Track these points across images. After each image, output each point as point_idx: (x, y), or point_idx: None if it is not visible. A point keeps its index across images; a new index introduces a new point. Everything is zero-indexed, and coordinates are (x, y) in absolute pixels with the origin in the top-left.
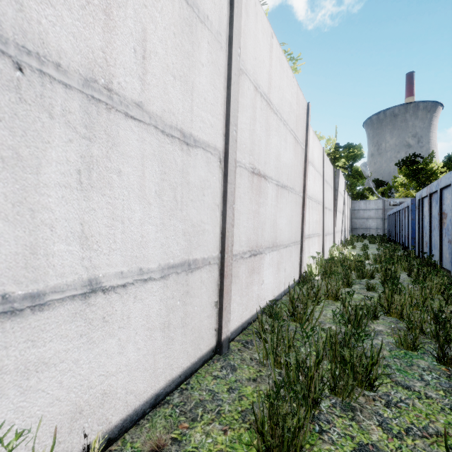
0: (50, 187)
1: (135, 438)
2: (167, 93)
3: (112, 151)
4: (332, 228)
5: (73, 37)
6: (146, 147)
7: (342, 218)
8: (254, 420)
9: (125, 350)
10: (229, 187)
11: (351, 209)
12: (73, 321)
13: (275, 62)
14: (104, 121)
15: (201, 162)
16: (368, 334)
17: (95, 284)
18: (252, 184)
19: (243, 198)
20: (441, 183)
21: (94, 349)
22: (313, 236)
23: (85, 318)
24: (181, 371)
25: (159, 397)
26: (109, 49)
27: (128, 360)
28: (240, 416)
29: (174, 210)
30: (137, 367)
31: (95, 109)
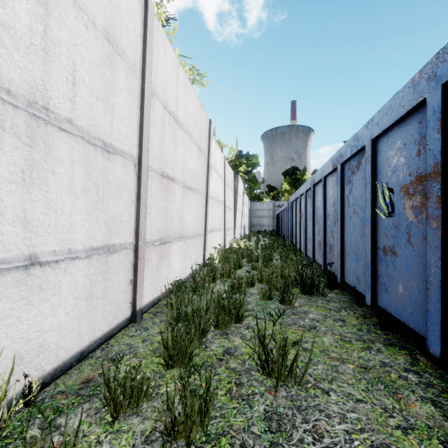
0: (1, 182)
1: (67, 380)
2: (91, 111)
3: (48, 156)
4: (233, 224)
5: (20, 70)
6: (75, 154)
7: (241, 216)
8: (162, 352)
9: (57, 313)
10: (142, 187)
11: (250, 209)
12: (17, 287)
13: (181, 86)
14: (42, 132)
15: (119, 166)
16: (238, 287)
17: (34, 259)
18: (162, 185)
19: (154, 196)
20: (300, 191)
21: (33, 310)
22: (216, 231)
23: (26, 285)
24: (101, 334)
25: (84, 354)
26: (47, 78)
27: (59, 321)
28: (152, 352)
29: (96, 204)
30: (66, 328)
31: (36, 123)
